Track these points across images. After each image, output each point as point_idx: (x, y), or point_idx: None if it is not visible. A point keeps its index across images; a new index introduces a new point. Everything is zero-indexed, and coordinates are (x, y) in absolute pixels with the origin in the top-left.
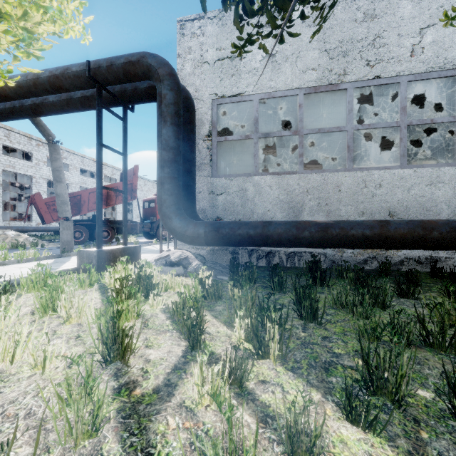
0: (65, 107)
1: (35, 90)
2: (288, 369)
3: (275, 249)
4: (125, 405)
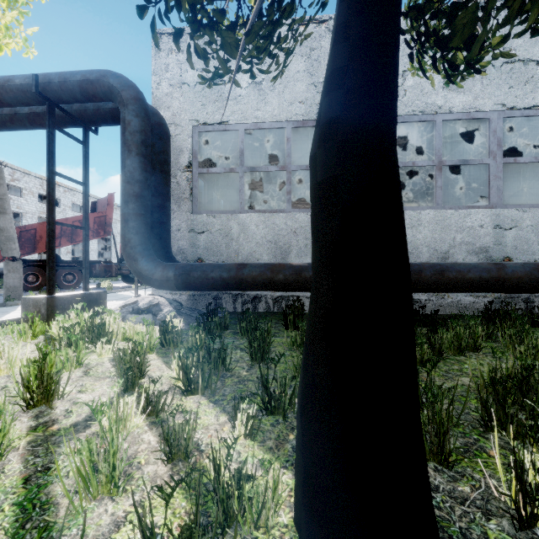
0: (9, 124)
1: None
2: (212, 401)
3: (261, 294)
4: (38, 437)
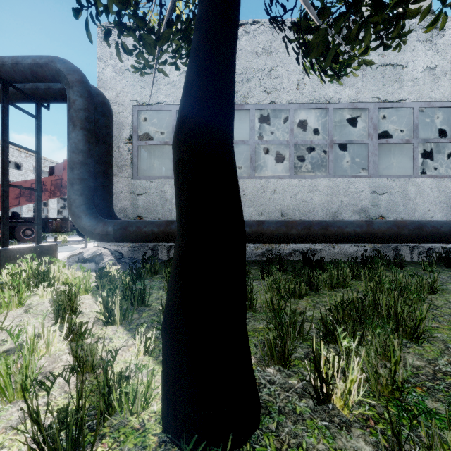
0: None
1: None
2: (127, 329)
3: None
4: None
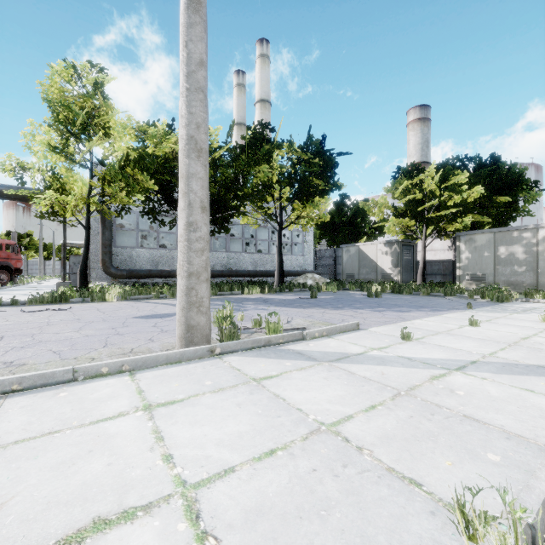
0: (17, 199)
1: (15, 196)
2: None
3: (147, 281)
4: None
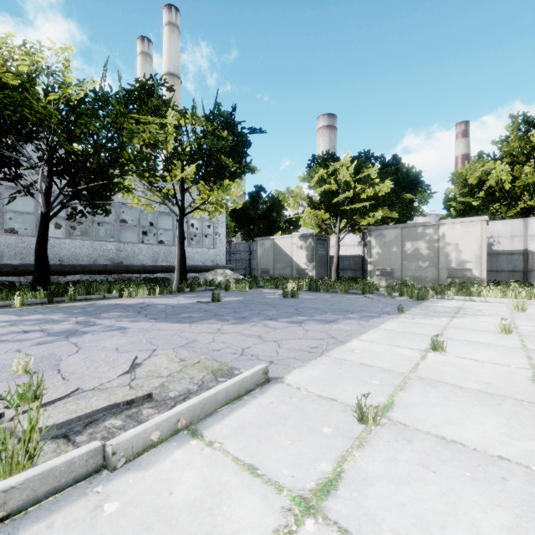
0: None
1: None
2: None
3: None
4: None
